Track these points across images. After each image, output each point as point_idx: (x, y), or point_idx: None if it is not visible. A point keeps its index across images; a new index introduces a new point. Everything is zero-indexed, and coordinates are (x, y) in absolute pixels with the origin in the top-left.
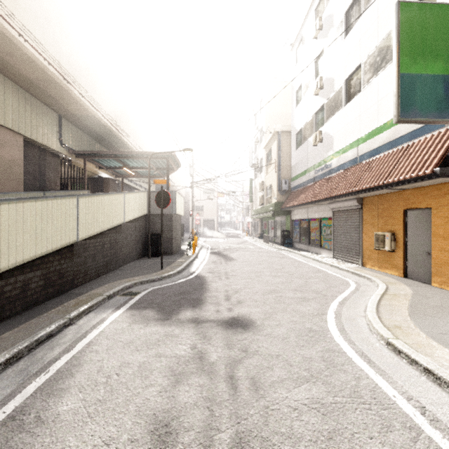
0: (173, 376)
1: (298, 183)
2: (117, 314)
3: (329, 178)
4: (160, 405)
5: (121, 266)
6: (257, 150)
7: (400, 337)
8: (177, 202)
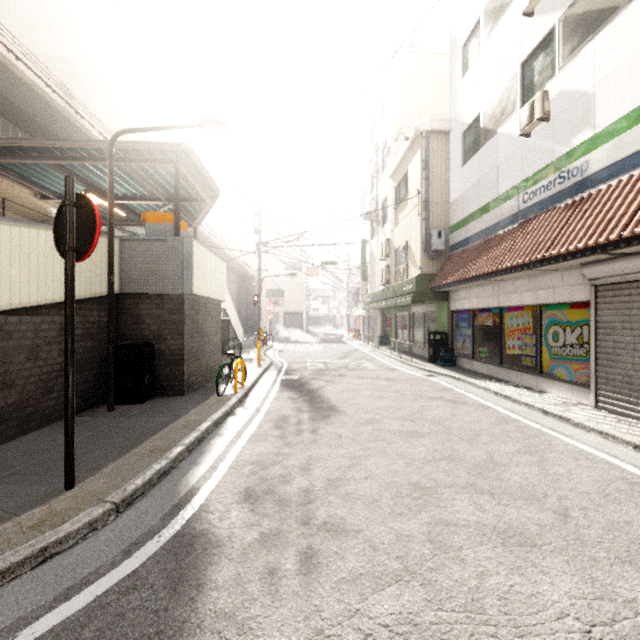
0: None
1: (470, 233)
2: None
3: (579, 201)
4: None
5: None
6: (375, 187)
7: None
8: (197, 266)
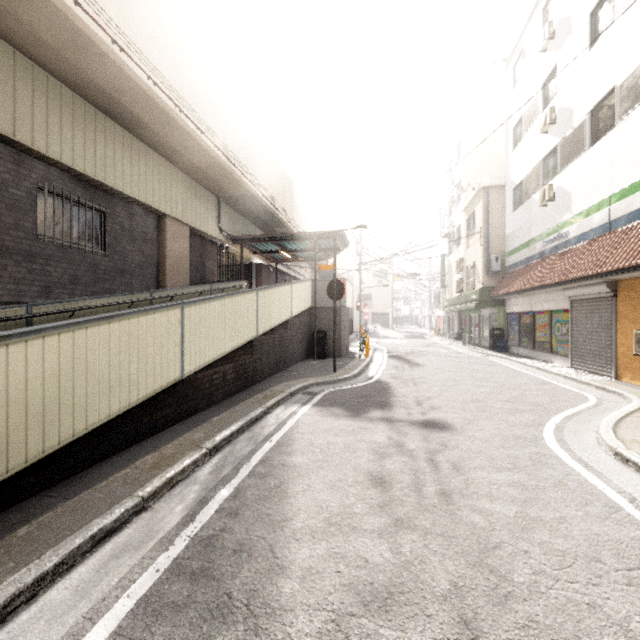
0: (377, 454)
1: (516, 260)
2: (305, 409)
3: (564, 253)
4: (371, 468)
5: (288, 368)
6: (452, 213)
7: (634, 449)
8: (346, 292)
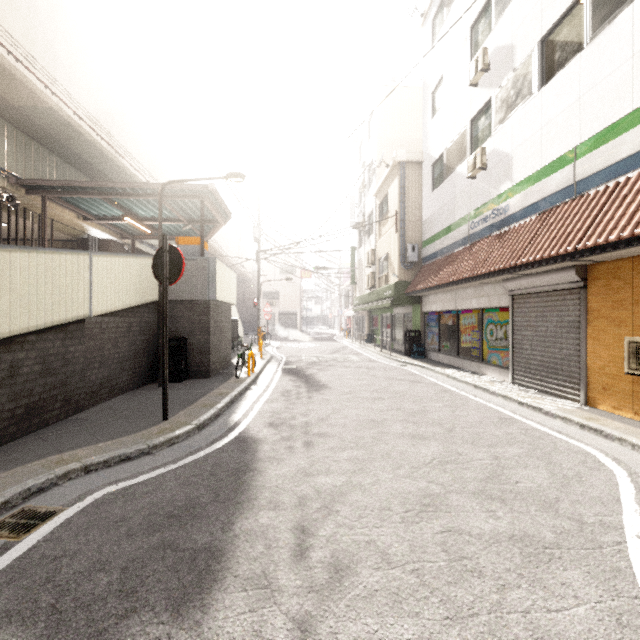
0: None
1: (436, 249)
2: None
3: (503, 233)
4: None
5: (84, 410)
6: (362, 201)
7: None
8: (219, 278)
